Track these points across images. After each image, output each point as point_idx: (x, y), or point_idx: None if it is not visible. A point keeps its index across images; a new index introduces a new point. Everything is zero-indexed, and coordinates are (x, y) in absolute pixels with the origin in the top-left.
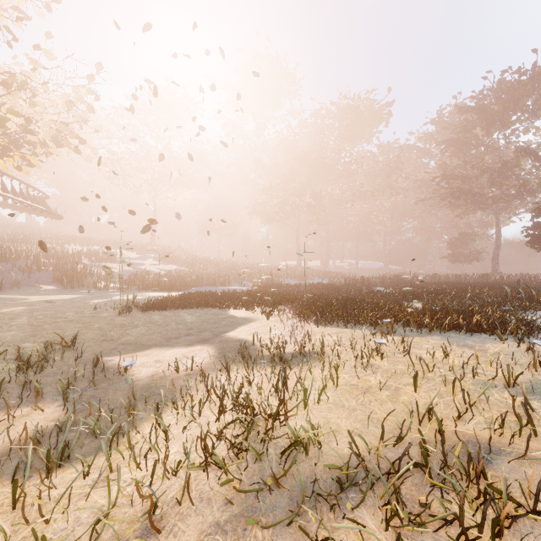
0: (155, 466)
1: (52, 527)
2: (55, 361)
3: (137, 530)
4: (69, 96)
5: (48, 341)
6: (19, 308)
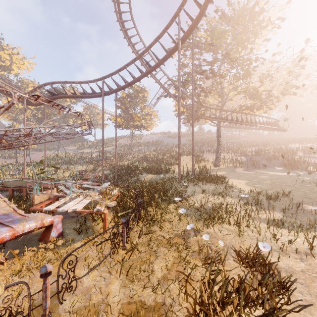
0: (314, 238)
1: (277, 237)
2: (280, 200)
3: (304, 251)
4: (289, 67)
5: (277, 191)
6: (266, 177)
